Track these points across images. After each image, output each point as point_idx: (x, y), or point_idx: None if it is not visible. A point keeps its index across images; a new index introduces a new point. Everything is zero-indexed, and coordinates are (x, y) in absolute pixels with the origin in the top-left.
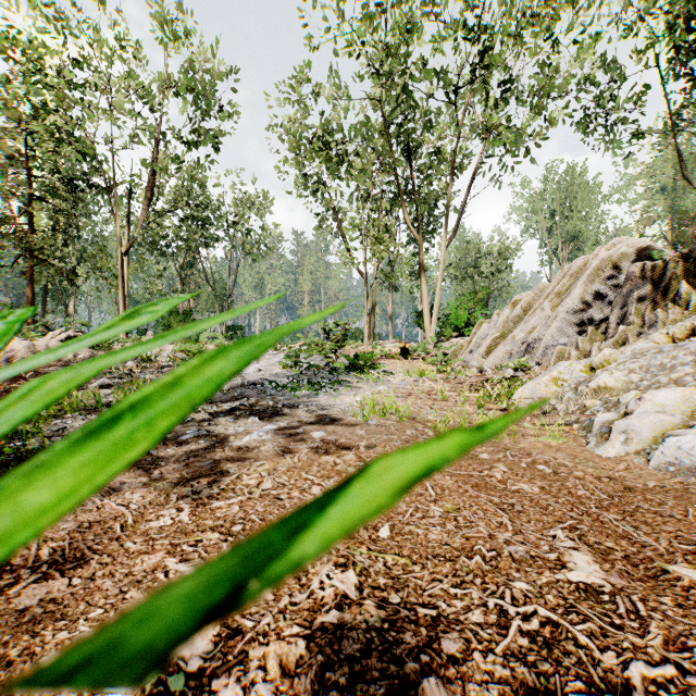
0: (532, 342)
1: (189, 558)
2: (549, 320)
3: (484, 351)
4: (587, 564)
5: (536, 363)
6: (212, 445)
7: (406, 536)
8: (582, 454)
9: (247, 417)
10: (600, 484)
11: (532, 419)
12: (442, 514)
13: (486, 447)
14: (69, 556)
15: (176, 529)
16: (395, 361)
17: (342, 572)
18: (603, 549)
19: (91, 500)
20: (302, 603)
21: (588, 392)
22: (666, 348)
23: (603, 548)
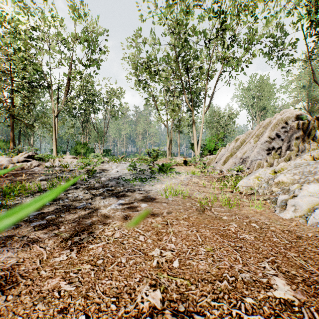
0: (245, 158)
1: (73, 281)
2: (253, 148)
3: (222, 162)
4: (283, 286)
5: (247, 168)
6: (92, 211)
7: (187, 266)
8: (273, 216)
9: (110, 195)
10: (284, 234)
11: (247, 197)
12: (205, 253)
13: (226, 213)
14: (9, 280)
15: (68, 262)
16: (181, 167)
17: (153, 291)
18: (290, 275)
19: (27, 244)
20: (131, 311)
21: (274, 184)
22: (311, 163)
23: (290, 275)
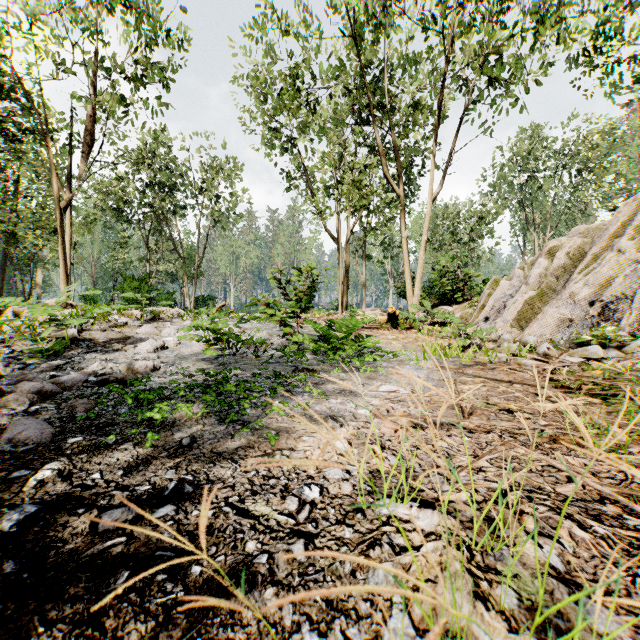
0: (611, 301)
1: None
2: (639, 266)
3: (514, 318)
4: None
5: (629, 335)
6: None
7: None
8: None
9: None
10: None
11: None
12: None
13: None
14: None
15: None
16: (383, 332)
17: None
18: None
19: None
20: None
21: None
22: None
23: None
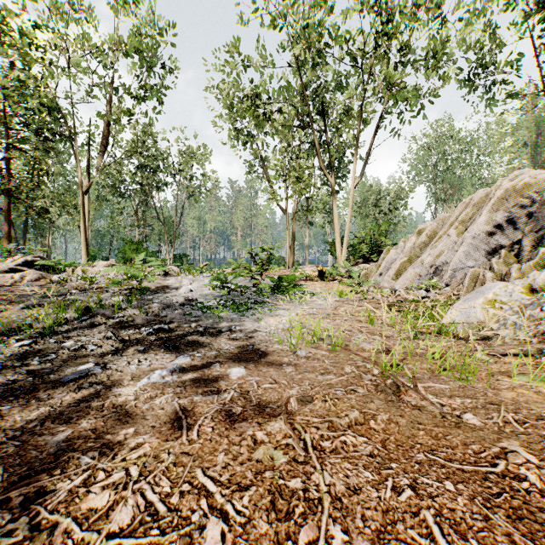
0: (440, 265)
1: None
2: (456, 245)
3: (393, 274)
4: None
5: (445, 284)
6: (96, 392)
7: None
8: None
9: (161, 344)
10: None
11: (483, 348)
12: None
13: (460, 398)
14: None
15: None
16: (314, 283)
17: None
18: None
19: None
20: None
21: (542, 316)
22: None
23: None
